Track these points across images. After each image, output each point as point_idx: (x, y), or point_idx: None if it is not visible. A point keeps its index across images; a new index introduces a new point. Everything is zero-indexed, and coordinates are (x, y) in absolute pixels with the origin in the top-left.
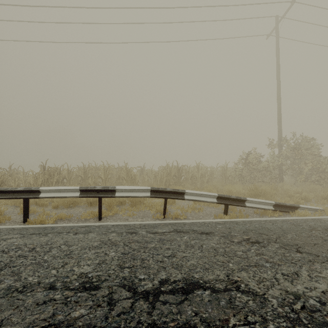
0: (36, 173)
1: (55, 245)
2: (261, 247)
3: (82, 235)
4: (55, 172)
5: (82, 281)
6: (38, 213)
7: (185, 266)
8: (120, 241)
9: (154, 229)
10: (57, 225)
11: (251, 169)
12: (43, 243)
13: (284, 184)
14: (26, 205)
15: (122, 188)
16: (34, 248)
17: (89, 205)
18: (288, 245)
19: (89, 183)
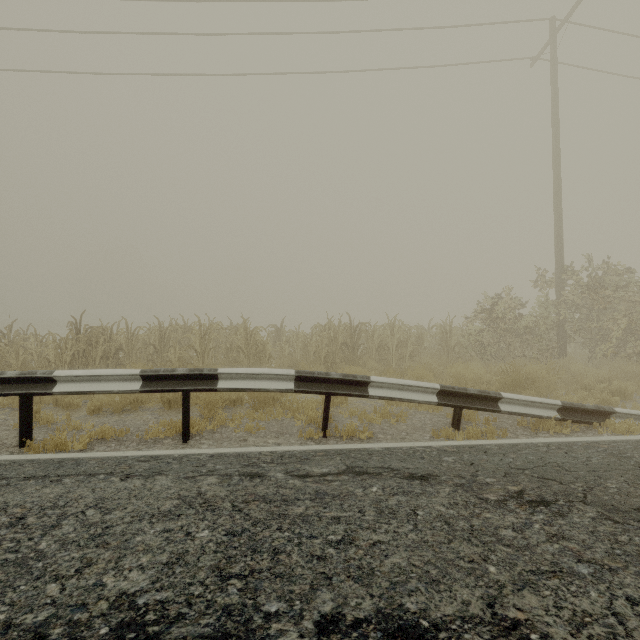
0: (61, 340)
1: (73, 509)
2: (554, 517)
3: (139, 481)
4: (100, 337)
5: (120, 620)
6: (57, 425)
7: (380, 572)
8: (224, 498)
9: (302, 466)
10: (88, 456)
11: (501, 332)
12: (48, 504)
13: (571, 362)
14: (27, 410)
15: (233, 373)
16: (23, 516)
17: (166, 407)
18: (617, 510)
19: (171, 360)
